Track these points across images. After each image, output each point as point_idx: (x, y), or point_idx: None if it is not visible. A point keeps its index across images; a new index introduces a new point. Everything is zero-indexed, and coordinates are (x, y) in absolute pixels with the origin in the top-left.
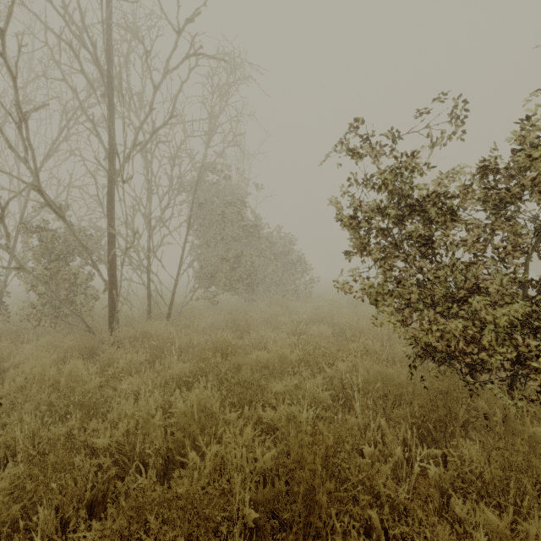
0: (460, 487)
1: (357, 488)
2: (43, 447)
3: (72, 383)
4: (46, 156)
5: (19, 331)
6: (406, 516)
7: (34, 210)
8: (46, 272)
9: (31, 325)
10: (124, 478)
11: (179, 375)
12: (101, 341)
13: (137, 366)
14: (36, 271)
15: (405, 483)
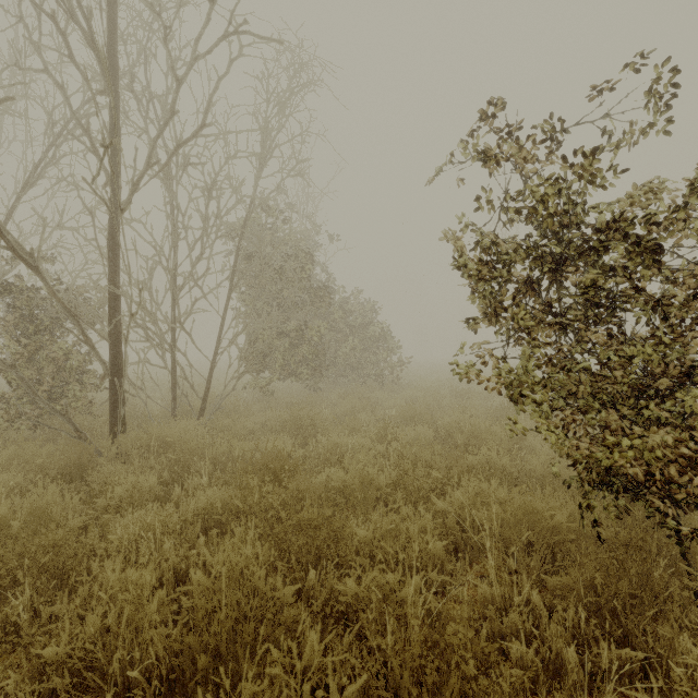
0: None
1: None
2: None
3: (36, 525)
4: (25, 186)
5: None
6: None
7: (5, 261)
8: (21, 351)
9: None
10: None
11: (208, 509)
12: (96, 454)
13: (145, 494)
14: (7, 350)
15: None
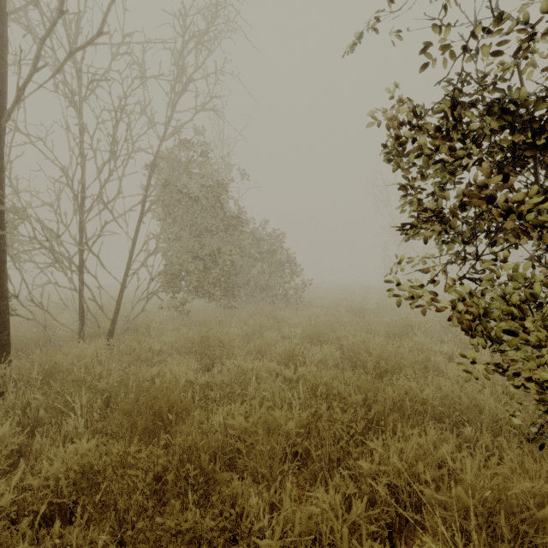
0: None
1: None
2: None
3: None
4: None
5: None
6: None
7: None
8: None
9: None
10: None
11: (63, 476)
12: None
13: None
14: None
15: None
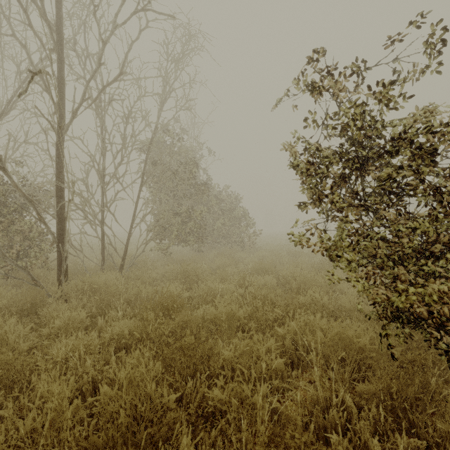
0: None
1: None
2: None
3: None
4: (2, 114)
5: None
6: None
7: None
8: None
9: None
10: None
11: (120, 335)
12: (46, 296)
13: (77, 324)
14: None
15: None
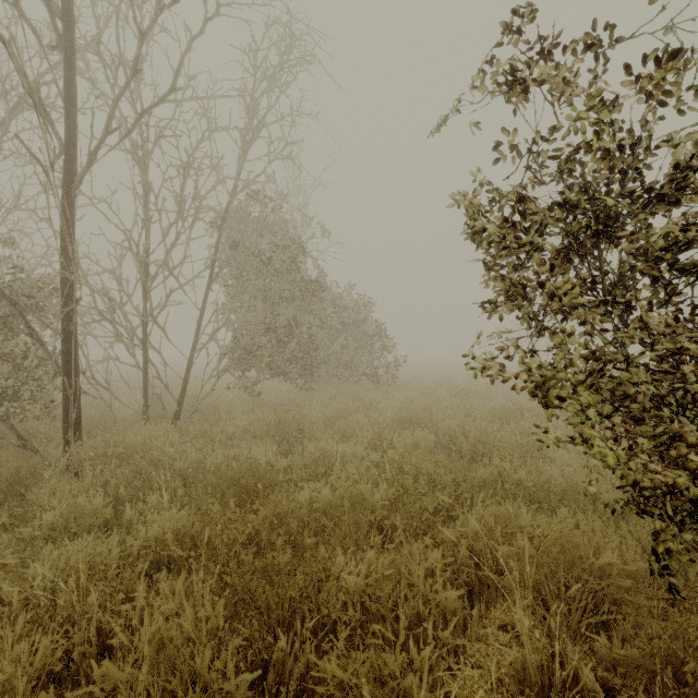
0: None
1: None
2: None
3: None
4: None
5: None
6: None
7: None
8: None
9: None
10: None
11: (161, 539)
12: (41, 466)
13: (86, 518)
14: None
15: None
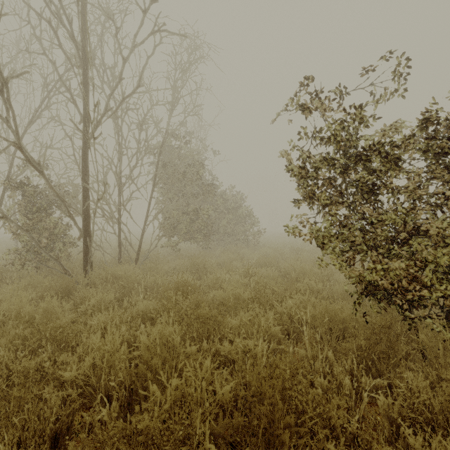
0: (409, 417)
1: (313, 420)
2: (13, 380)
3: (47, 319)
4: (29, 122)
5: (3, 274)
6: (358, 446)
7: (18, 168)
8: (29, 222)
9: (16, 269)
10: (91, 407)
11: (144, 312)
12: (76, 282)
13: (107, 304)
14: (20, 221)
15: (354, 411)
